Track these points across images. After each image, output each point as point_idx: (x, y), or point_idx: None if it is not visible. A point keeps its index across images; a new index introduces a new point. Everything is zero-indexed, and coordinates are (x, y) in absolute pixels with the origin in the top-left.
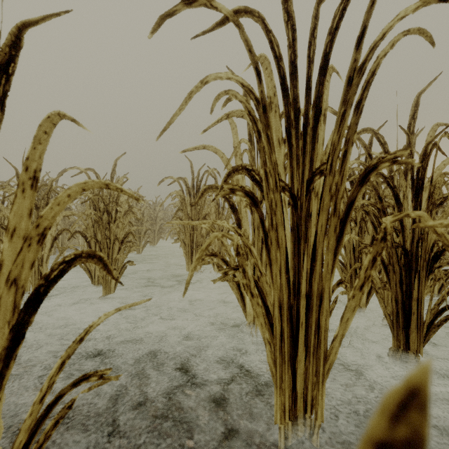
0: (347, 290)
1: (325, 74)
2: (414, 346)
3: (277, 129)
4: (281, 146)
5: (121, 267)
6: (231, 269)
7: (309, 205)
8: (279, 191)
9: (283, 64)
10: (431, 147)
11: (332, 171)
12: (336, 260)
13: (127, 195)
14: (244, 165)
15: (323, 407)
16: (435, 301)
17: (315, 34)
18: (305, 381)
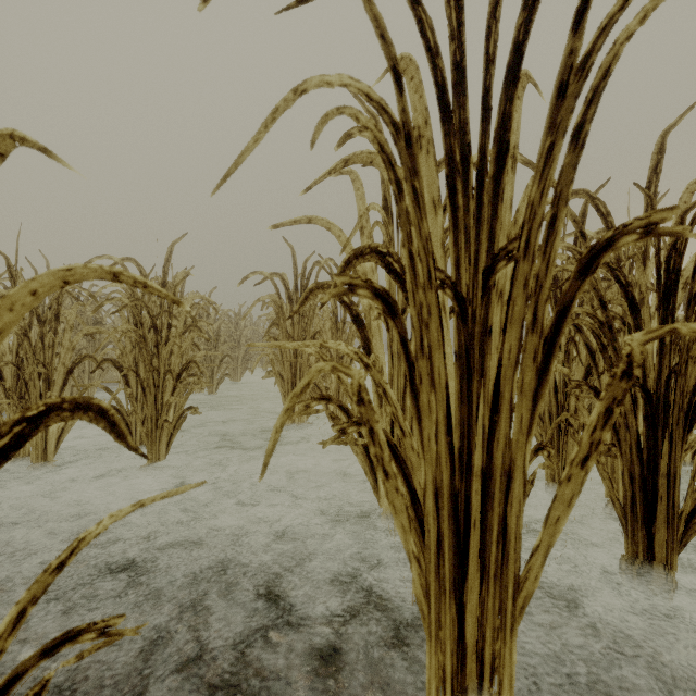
0: (551, 461)
1: (517, 80)
2: (663, 553)
3: (431, 182)
4: (438, 211)
5: (178, 417)
6: (353, 425)
7: (487, 314)
8: (435, 288)
9: (441, 64)
10: (692, 216)
11: (530, 253)
12: (536, 412)
13: (157, 294)
14: (374, 247)
15: (512, 673)
16: (686, 472)
17: (497, 13)
18: (480, 624)
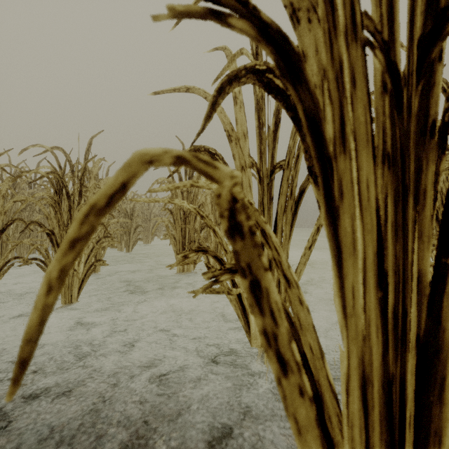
0: None
1: None
2: None
3: None
4: None
5: (88, 268)
6: (225, 273)
7: (425, 107)
8: (360, 43)
9: None
10: None
11: None
12: None
13: None
14: (250, 67)
15: None
16: None
17: None
18: None
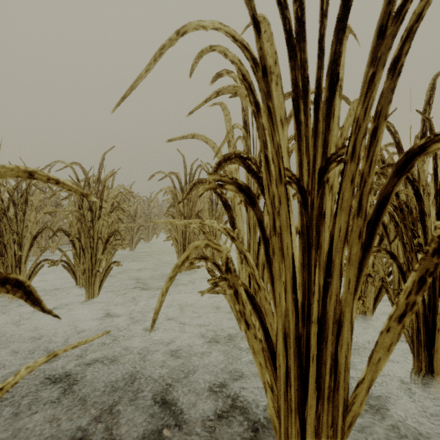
0: (364, 307)
1: (345, 27)
2: (439, 368)
3: (279, 106)
4: (284, 127)
5: (106, 268)
6: (222, 280)
7: (321, 203)
8: (284, 183)
9: (288, 15)
10: None
11: (356, 157)
12: (361, 277)
13: (69, 188)
14: (238, 153)
15: None
16: None
17: None
18: (317, 432)
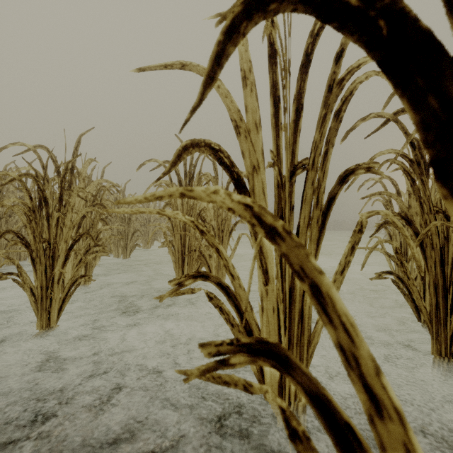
0: None
1: None
2: None
3: None
4: None
5: (70, 285)
6: (239, 354)
7: None
8: None
9: None
10: None
11: None
12: None
13: None
14: None
15: None
16: None
17: None
18: None
